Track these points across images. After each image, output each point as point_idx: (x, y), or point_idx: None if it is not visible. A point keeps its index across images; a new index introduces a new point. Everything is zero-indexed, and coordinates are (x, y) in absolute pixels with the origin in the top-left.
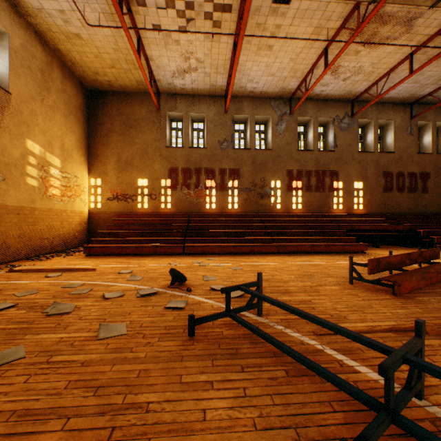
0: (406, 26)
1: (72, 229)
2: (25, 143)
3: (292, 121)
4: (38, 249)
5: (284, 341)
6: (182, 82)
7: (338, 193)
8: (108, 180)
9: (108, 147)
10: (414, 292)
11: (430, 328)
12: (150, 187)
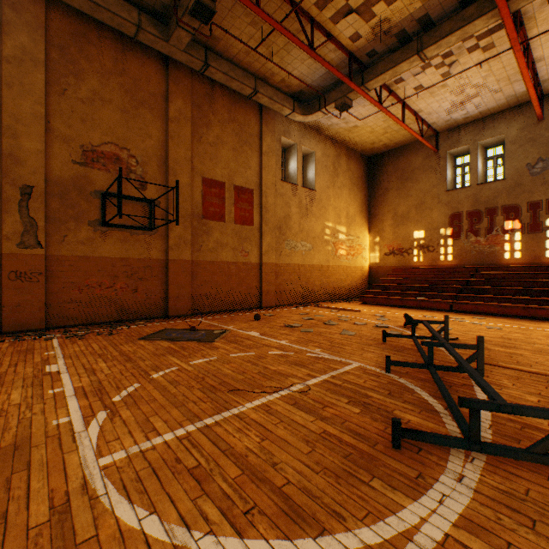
0: None
1: (354, 282)
2: (323, 221)
3: None
4: (331, 296)
5: (438, 356)
6: (463, 112)
7: None
8: (384, 236)
9: (384, 205)
10: None
11: None
12: (426, 239)
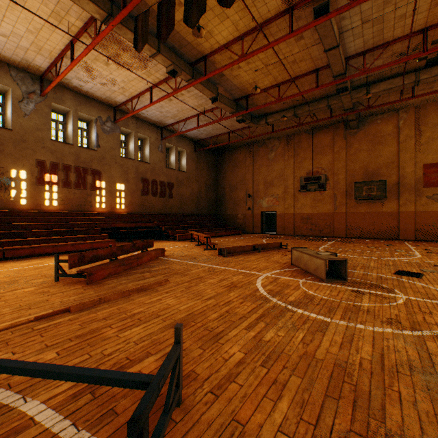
0: (142, 63)
1: None
2: None
3: (45, 105)
4: None
5: None
6: None
7: (102, 193)
8: None
9: None
10: (109, 277)
11: (76, 306)
12: None
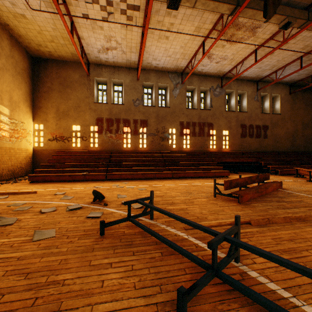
0: (252, 32)
1: (19, 163)
2: None
3: (183, 88)
4: None
5: (164, 234)
6: (106, 56)
7: (213, 138)
8: (49, 125)
9: (49, 101)
10: (251, 201)
11: (253, 221)
12: (82, 132)
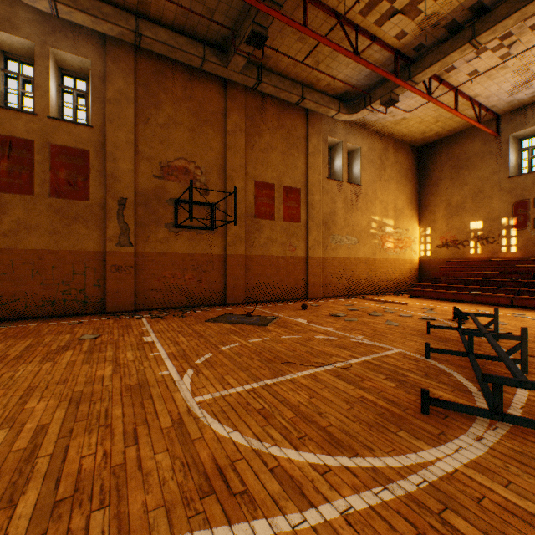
0: None
1: (402, 275)
2: (369, 215)
3: None
4: (377, 289)
5: (484, 348)
6: (529, 91)
7: None
8: (436, 228)
9: (436, 196)
10: None
11: None
12: (485, 230)
